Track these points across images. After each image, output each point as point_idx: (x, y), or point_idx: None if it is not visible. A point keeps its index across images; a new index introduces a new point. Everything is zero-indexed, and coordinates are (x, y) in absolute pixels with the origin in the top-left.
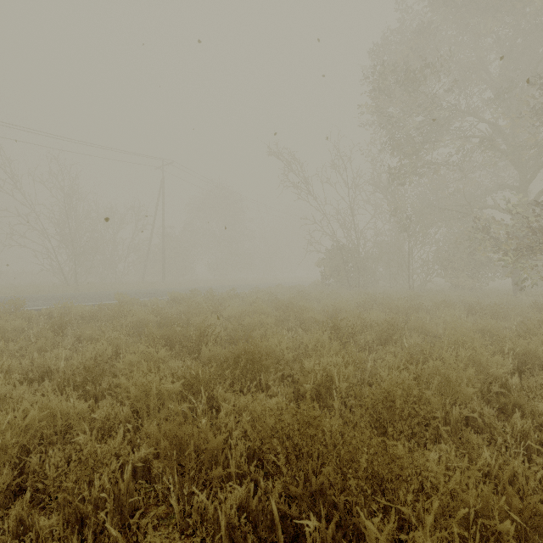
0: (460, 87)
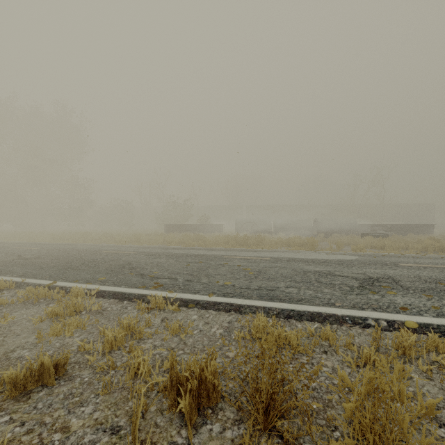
0: None
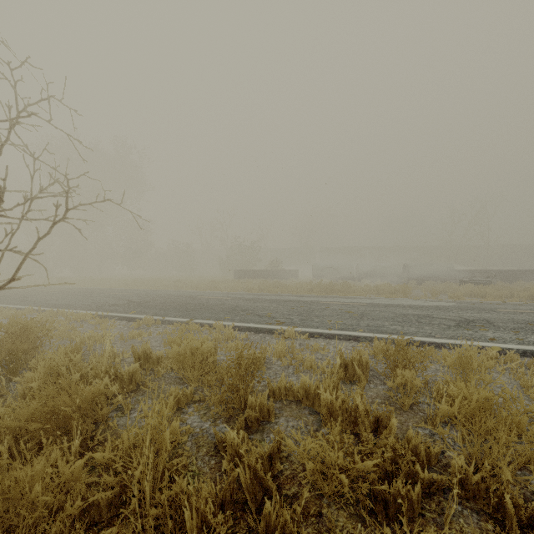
0: None
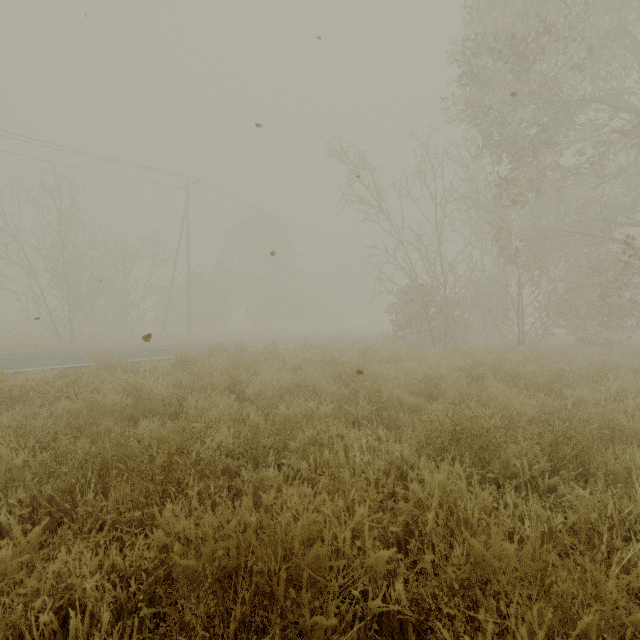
0: (593, 59)
